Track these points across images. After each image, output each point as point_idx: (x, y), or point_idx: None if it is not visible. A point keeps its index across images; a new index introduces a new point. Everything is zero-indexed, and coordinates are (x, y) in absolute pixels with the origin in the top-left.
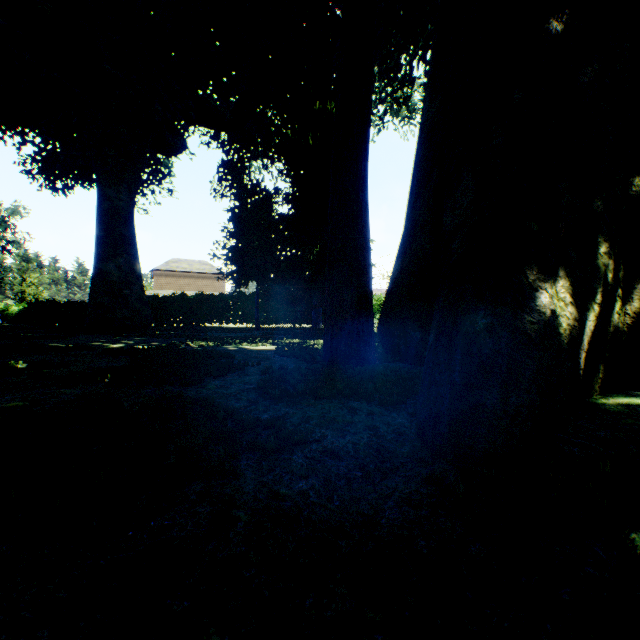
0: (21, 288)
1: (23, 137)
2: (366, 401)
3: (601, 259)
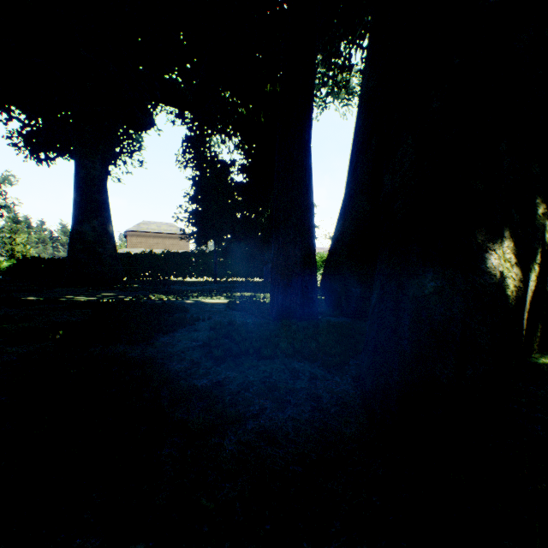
0: (11, 246)
1: (9, 114)
2: (309, 361)
3: (540, 220)
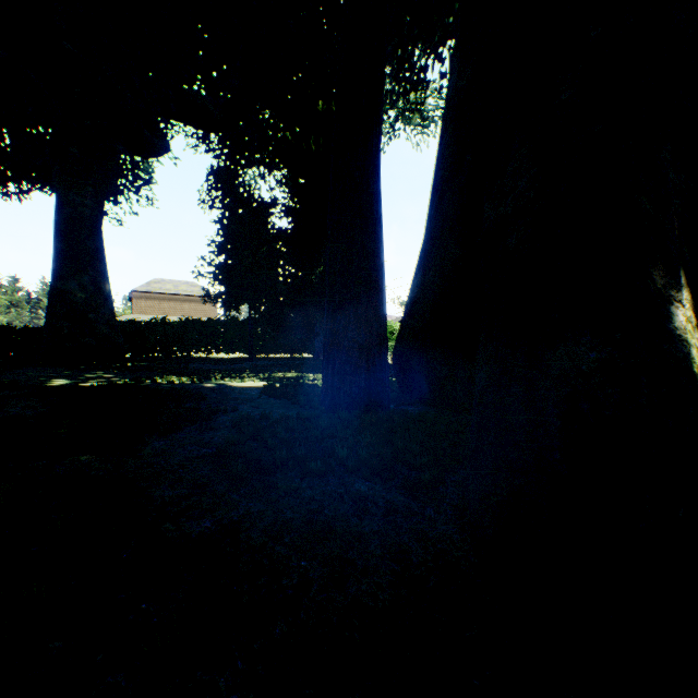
0: None
1: None
2: (382, 479)
3: None
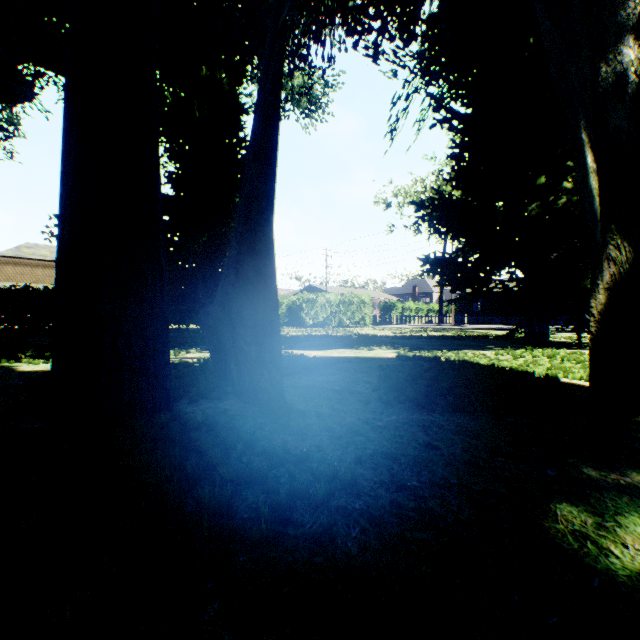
0: None
1: None
2: None
3: (593, 180)
